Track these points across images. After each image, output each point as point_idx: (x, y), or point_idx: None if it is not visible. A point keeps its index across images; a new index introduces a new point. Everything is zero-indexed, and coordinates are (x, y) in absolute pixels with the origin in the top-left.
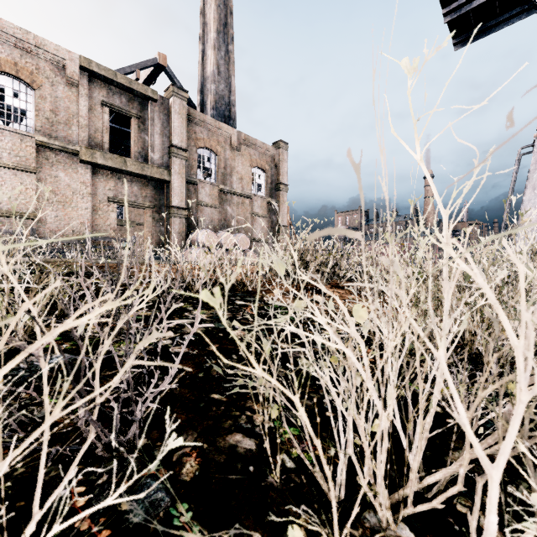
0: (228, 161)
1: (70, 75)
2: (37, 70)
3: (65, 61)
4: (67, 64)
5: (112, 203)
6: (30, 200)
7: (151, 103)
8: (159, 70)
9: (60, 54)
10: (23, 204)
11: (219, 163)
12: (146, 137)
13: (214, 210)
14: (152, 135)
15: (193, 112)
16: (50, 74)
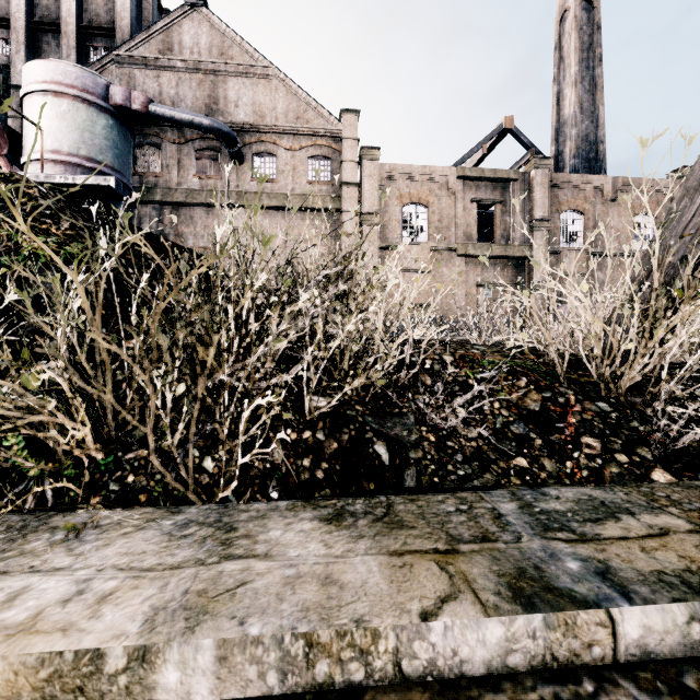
0: (598, 217)
1: (450, 187)
2: (429, 192)
3: (447, 177)
4: (448, 179)
5: (479, 287)
6: (426, 294)
7: (512, 184)
8: (504, 135)
9: (444, 173)
10: (422, 297)
11: (586, 223)
12: (507, 218)
13: (580, 278)
14: (513, 215)
15: (555, 177)
16: (437, 192)
